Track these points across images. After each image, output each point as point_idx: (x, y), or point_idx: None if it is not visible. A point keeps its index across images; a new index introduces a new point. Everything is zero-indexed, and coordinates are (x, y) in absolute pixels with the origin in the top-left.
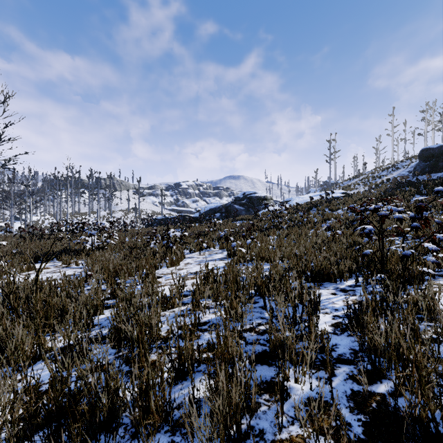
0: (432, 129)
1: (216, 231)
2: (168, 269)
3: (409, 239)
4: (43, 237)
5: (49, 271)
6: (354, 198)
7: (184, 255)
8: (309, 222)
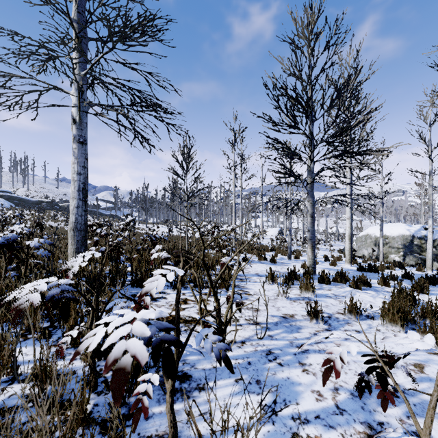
0: None
1: None
2: None
3: None
4: None
5: None
6: None
7: None
8: None
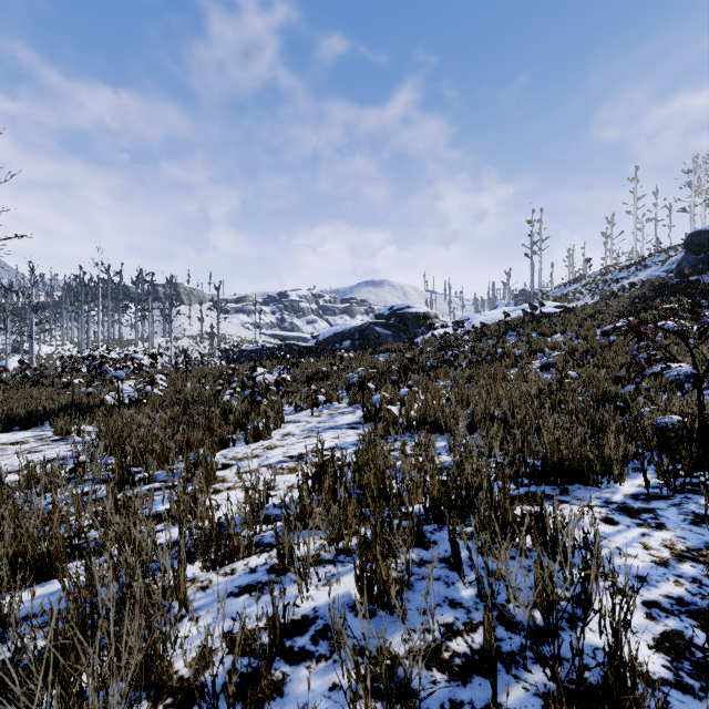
0: (704, 200)
1: (343, 371)
2: (248, 447)
3: (705, 388)
4: (46, 381)
5: (22, 450)
6: (579, 314)
7: (282, 418)
8: (507, 356)
